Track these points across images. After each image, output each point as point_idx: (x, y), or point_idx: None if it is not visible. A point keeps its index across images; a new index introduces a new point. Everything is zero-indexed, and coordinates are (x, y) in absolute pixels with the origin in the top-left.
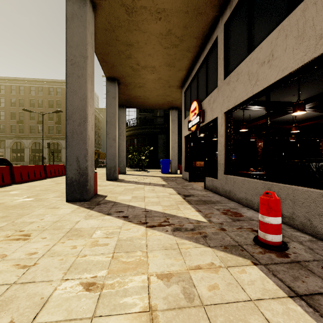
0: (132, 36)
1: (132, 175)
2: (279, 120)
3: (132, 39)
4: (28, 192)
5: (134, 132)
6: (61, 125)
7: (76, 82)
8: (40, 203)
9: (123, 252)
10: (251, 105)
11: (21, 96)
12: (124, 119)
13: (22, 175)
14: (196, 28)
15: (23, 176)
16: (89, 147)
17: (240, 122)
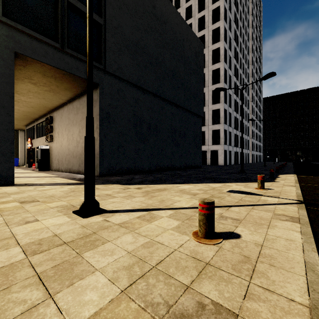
0: None
1: None
2: None
3: None
4: None
5: None
6: None
7: None
8: None
9: None
10: None
11: None
12: None
13: None
14: (28, 120)
15: None
16: None
17: None
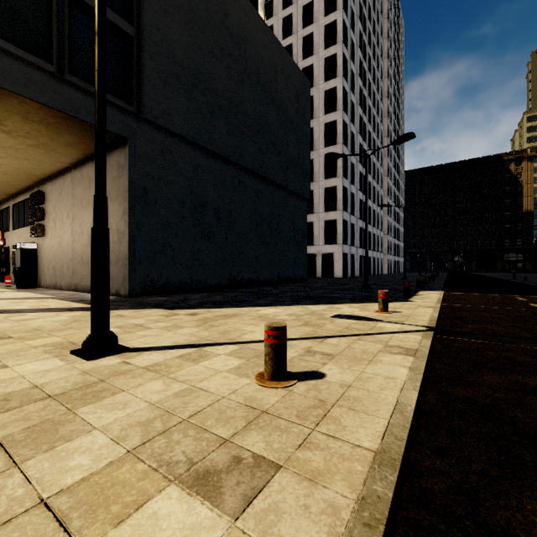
0: None
1: None
2: None
3: None
4: None
5: None
6: None
7: None
8: None
9: None
10: None
11: None
12: None
13: None
14: None
15: None
16: None
17: None
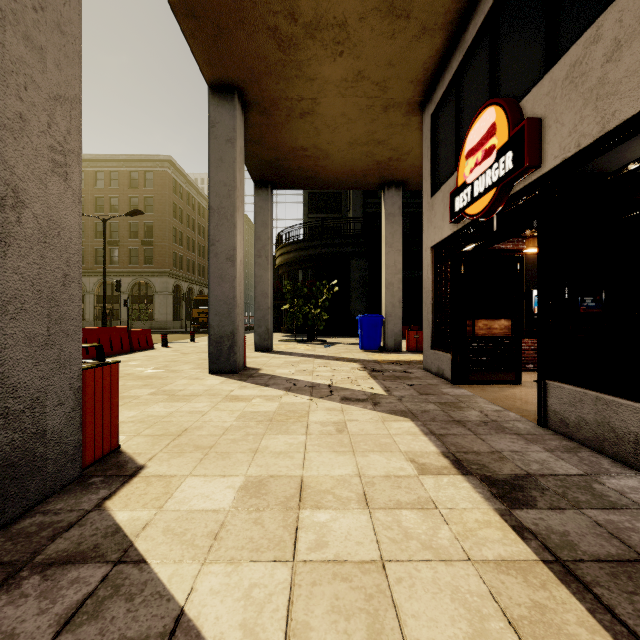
0: None
1: (287, 356)
2: None
3: None
4: None
5: (297, 256)
6: (153, 248)
7: None
8: None
9: None
10: None
11: None
12: (269, 217)
13: None
14: None
15: None
16: (13, 245)
17: None
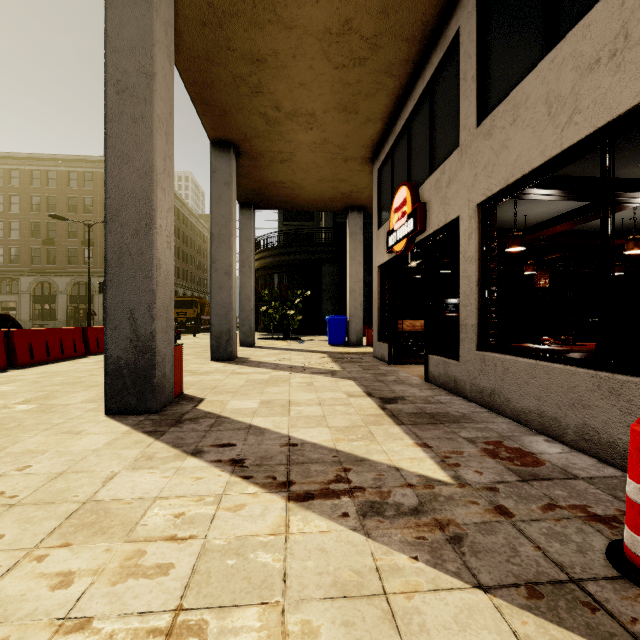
0: (263, 37)
1: (268, 350)
2: (588, 229)
3: (264, 45)
4: (32, 387)
5: (273, 262)
6: None
7: (128, 134)
8: (43, 418)
9: (210, 606)
10: (541, 188)
11: (51, 190)
12: (252, 233)
13: (33, 349)
14: (408, 13)
15: (35, 351)
16: (159, 286)
17: (505, 233)
